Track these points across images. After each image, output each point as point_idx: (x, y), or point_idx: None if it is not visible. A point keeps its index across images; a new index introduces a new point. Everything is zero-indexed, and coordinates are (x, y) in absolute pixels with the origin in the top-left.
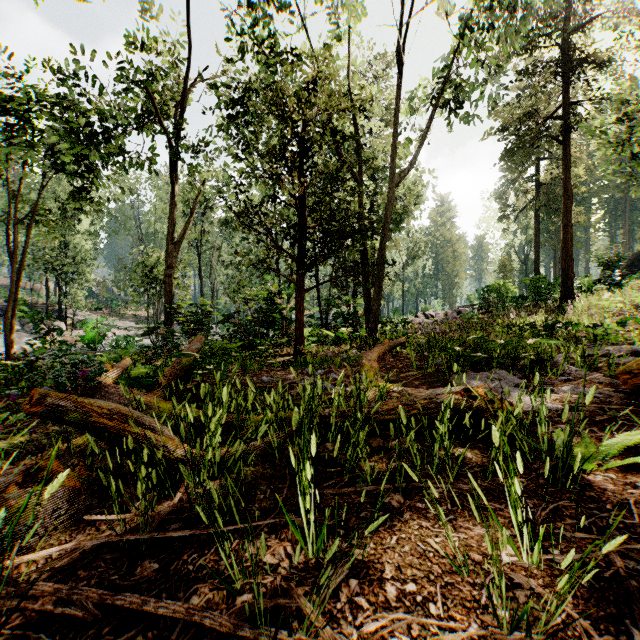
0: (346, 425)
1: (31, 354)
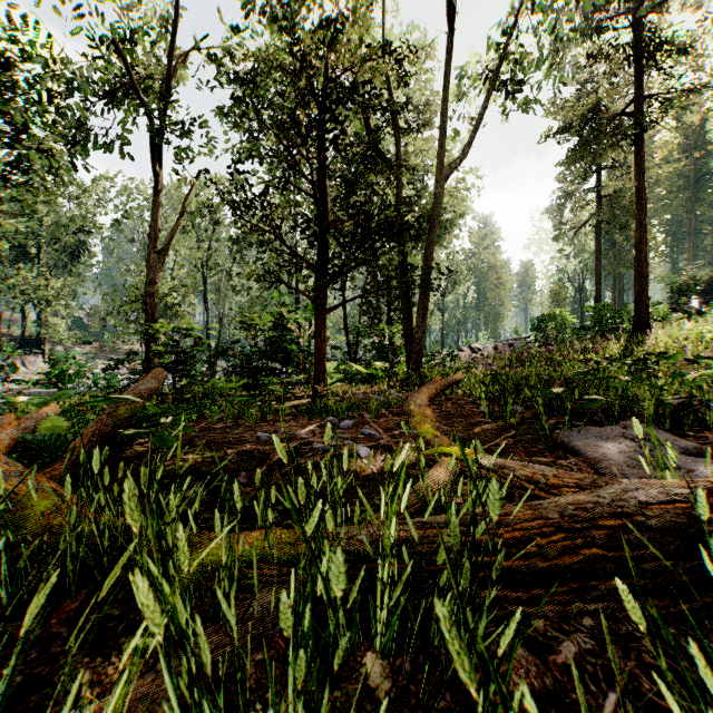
0: None
1: None
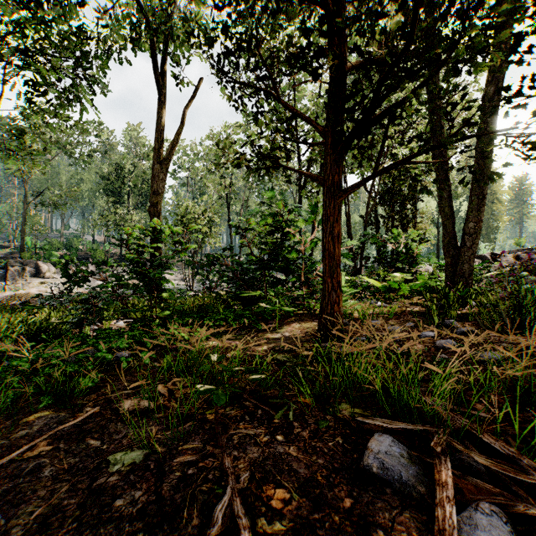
0: None
1: (47, 298)
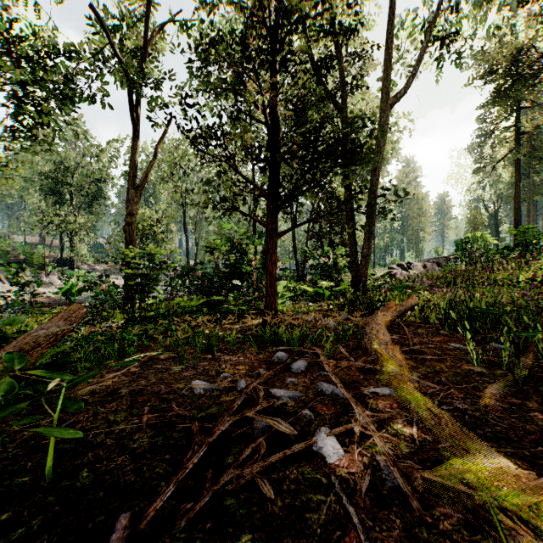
0: None
1: (4, 307)
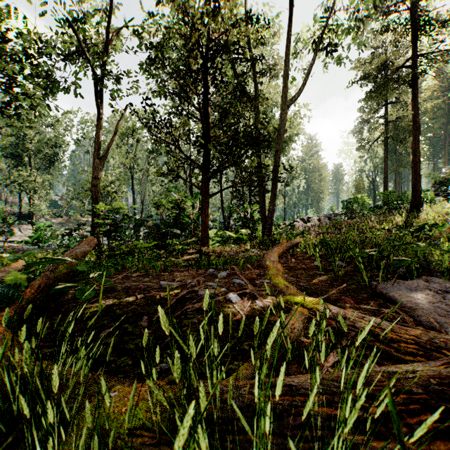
0: None
1: None
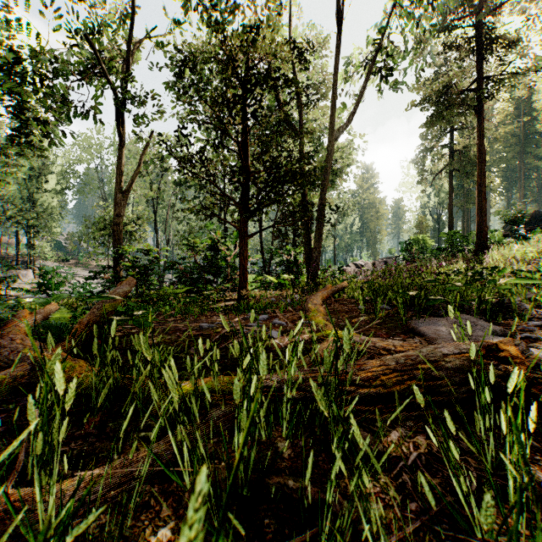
0: (337, 463)
1: None
